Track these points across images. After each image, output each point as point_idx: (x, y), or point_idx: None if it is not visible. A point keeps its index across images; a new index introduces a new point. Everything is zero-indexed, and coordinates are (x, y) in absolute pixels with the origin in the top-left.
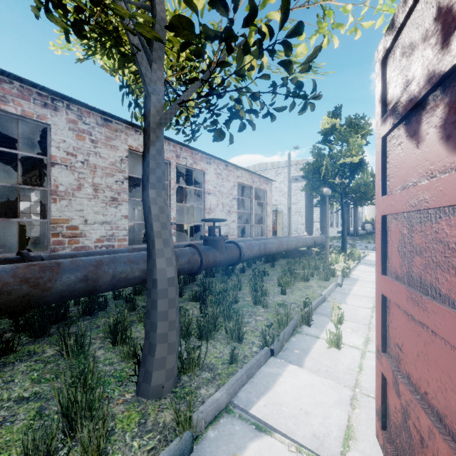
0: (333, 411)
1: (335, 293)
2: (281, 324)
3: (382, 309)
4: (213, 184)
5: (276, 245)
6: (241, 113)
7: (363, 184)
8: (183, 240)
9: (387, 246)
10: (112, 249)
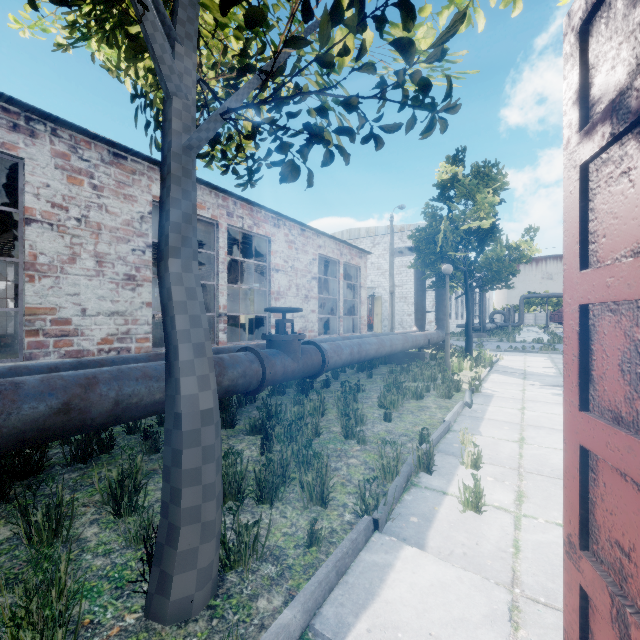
0: (483, 636)
1: (462, 417)
2: (388, 472)
3: (580, 472)
4: (283, 256)
5: (375, 346)
6: (327, 138)
7: (495, 259)
8: (238, 339)
9: (590, 360)
10: (122, 356)
